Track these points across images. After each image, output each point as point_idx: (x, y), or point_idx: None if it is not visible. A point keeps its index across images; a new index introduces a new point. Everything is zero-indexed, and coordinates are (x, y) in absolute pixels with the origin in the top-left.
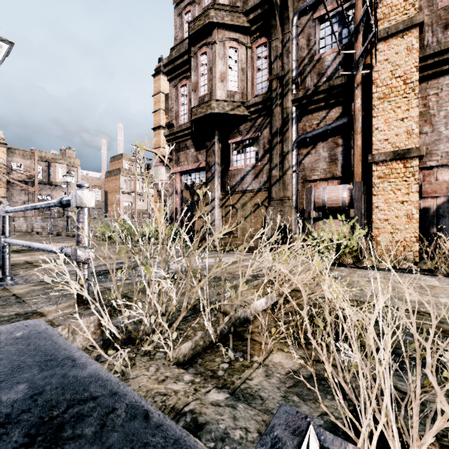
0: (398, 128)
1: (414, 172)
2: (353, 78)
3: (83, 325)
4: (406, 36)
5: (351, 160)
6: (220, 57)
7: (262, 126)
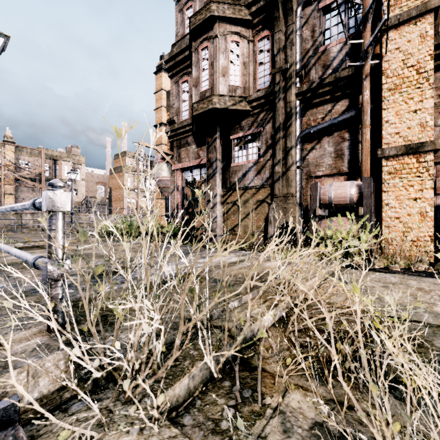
0: (411, 121)
1: (429, 167)
2: (361, 69)
3: (25, 393)
4: (419, 23)
5: (358, 155)
6: (222, 52)
7: (264, 121)
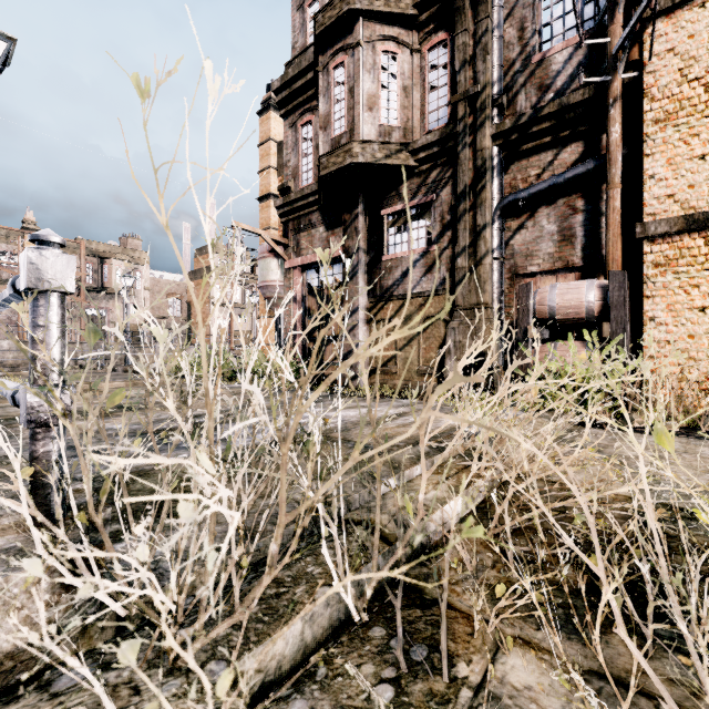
0: (695, 174)
1: None
2: (605, 88)
3: None
4: None
5: (600, 236)
6: (367, 69)
7: (438, 184)
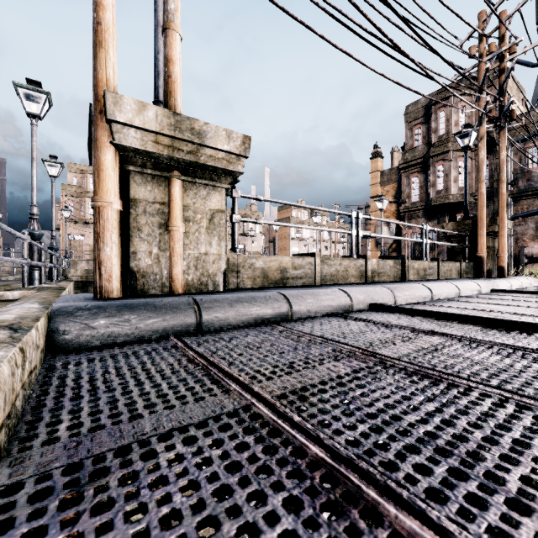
0: None
1: None
2: None
3: None
4: None
5: None
6: (454, 168)
7: None
